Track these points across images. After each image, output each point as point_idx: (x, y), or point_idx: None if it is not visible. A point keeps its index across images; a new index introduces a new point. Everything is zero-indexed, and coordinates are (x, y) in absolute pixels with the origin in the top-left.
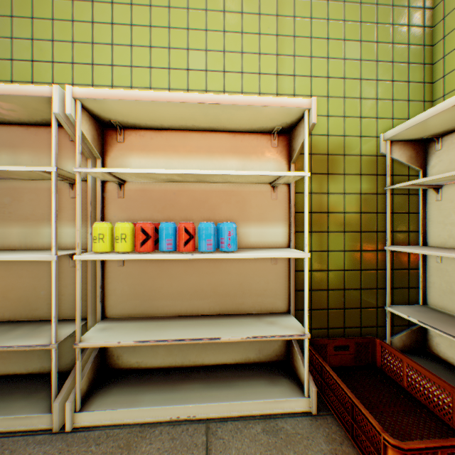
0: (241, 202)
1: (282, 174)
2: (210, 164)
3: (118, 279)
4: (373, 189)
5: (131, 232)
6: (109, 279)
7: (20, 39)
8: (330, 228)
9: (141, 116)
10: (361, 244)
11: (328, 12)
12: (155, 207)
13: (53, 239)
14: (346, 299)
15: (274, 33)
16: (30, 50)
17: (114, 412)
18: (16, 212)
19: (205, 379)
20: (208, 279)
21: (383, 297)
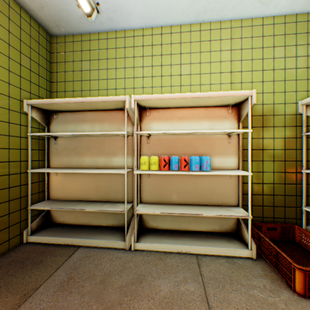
0: (210, 145)
1: (235, 131)
2: (193, 125)
3: (147, 183)
4: (293, 135)
5: (157, 161)
6: (143, 183)
7: (102, 70)
8: (264, 158)
9: (161, 104)
10: (285, 168)
11: (262, 32)
12: (164, 148)
13: (125, 164)
14: (275, 201)
15: (228, 49)
16: (106, 74)
17: (151, 245)
18: (102, 151)
19: (192, 237)
20: (192, 185)
21: (300, 201)
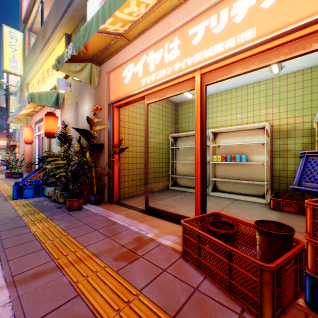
0: (251, 149)
1: (257, 142)
2: (242, 139)
3: (217, 169)
4: (309, 141)
5: (220, 157)
6: (216, 169)
7: None
8: (288, 156)
9: (223, 131)
10: None
11: (286, 82)
12: (226, 151)
13: None
14: None
15: (264, 96)
16: None
17: (217, 193)
18: None
19: (239, 194)
20: (241, 170)
21: None
